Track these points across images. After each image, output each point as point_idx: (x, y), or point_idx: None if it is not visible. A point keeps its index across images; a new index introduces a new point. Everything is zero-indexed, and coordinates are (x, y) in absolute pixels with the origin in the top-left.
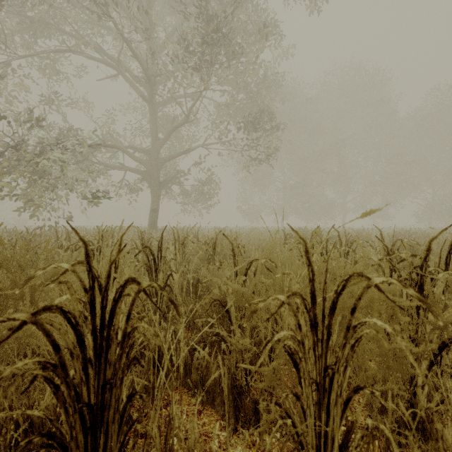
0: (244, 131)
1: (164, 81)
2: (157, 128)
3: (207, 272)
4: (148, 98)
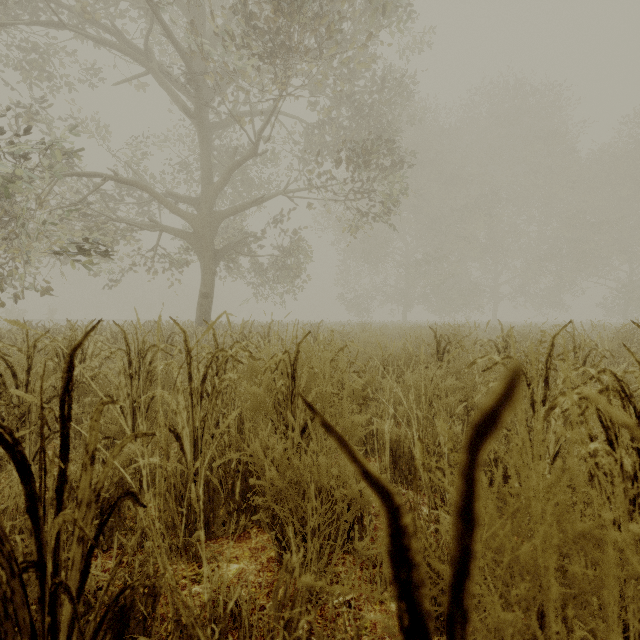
0: (349, 165)
1: (223, 90)
2: (210, 164)
3: (265, 462)
4: (195, 114)
